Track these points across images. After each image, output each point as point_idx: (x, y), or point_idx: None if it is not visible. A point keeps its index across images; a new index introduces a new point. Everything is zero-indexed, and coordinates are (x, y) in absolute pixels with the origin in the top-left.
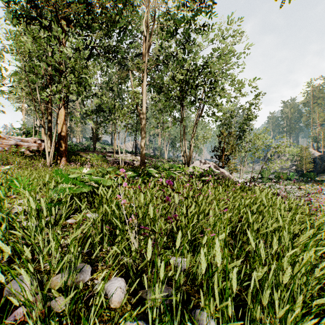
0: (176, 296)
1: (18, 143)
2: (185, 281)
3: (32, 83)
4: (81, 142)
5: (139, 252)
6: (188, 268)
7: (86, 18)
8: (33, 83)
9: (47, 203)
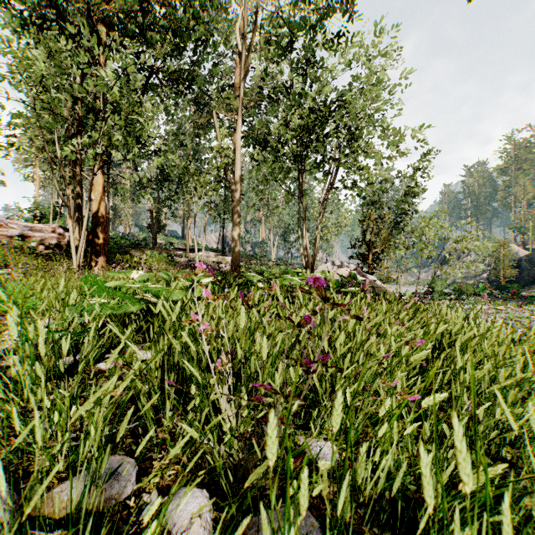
0: (322, 532)
1: (25, 233)
2: (335, 493)
3: (49, 131)
4: (132, 234)
5: (241, 436)
6: (338, 463)
7: (139, 20)
8: (49, 131)
9: (51, 330)
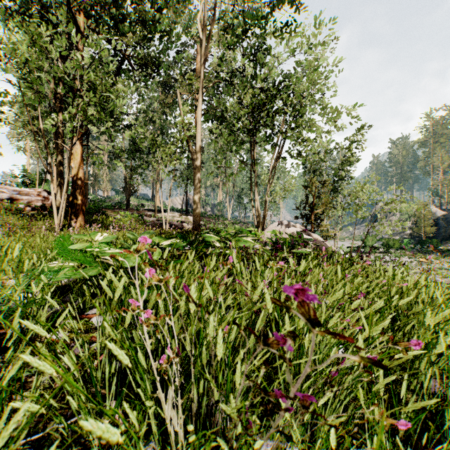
0: None
1: (14, 196)
2: None
3: (33, 107)
4: (109, 197)
5: None
6: None
7: (112, 11)
8: (34, 107)
9: None
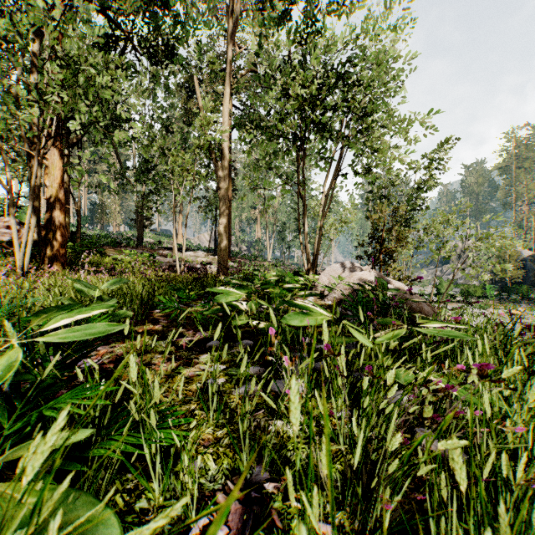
0: None
1: None
2: None
3: None
4: (119, 232)
5: None
6: None
7: None
8: None
9: None
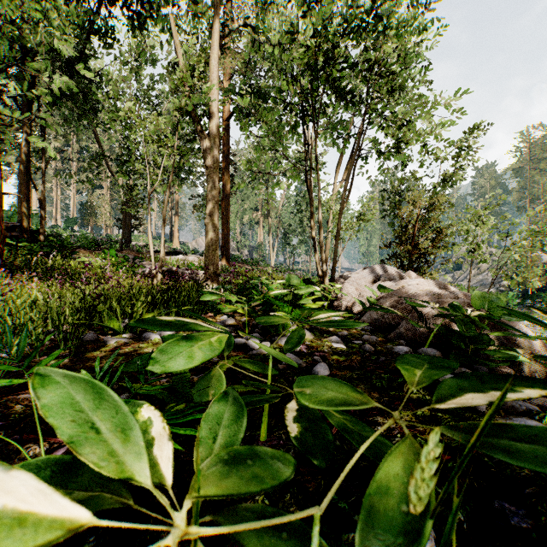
0: None
1: None
2: None
3: None
4: (108, 235)
5: None
6: None
7: None
8: None
9: None
